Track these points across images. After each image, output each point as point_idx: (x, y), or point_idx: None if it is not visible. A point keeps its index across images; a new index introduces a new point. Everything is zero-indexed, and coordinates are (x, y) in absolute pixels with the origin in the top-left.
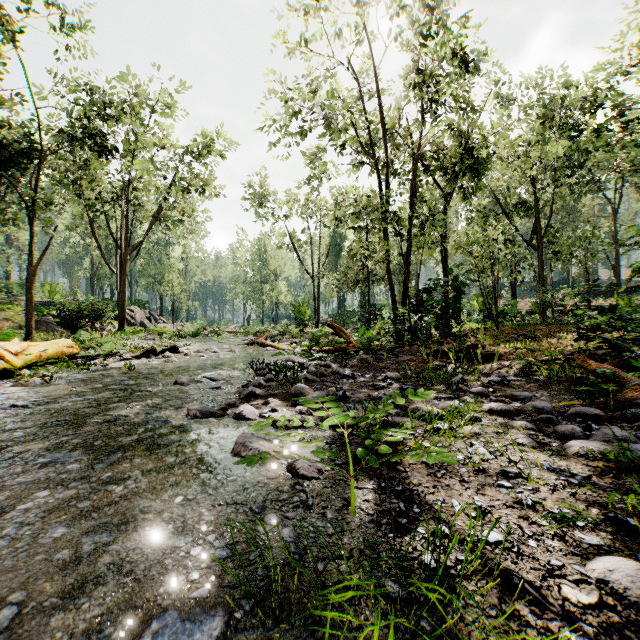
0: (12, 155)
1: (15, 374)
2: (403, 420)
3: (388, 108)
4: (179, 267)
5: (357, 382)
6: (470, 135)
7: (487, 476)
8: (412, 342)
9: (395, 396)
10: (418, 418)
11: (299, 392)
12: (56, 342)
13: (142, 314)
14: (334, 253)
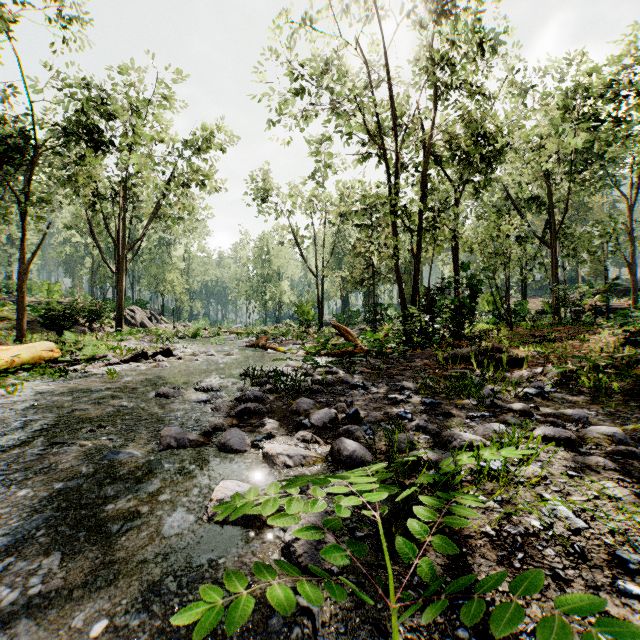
0: (4, 149)
1: None
2: (440, 456)
3: (396, 98)
4: (181, 267)
5: (369, 394)
6: (483, 125)
7: (593, 567)
8: (423, 344)
9: (465, 457)
10: (455, 449)
11: (302, 409)
12: (34, 345)
13: (143, 314)
14: (338, 252)
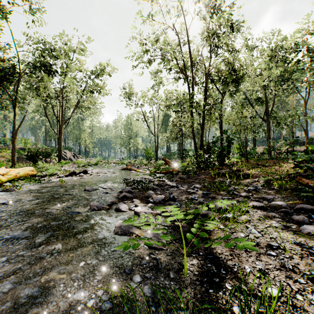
0: (5, 75)
1: (2, 185)
2: (207, 212)
3: (192, 51)
4: (88, 131)
5: (179, 189)
6: (234, 64)
7: (260, 248)
8: (205, 168)
9: (210, 203)
10: (214, 210)
11: (149, 195)
12: (25, 168)
13: (70, 154)
14: (165, 124)
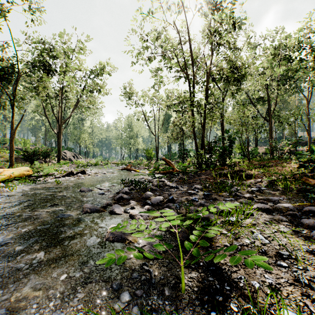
0: (3, 74)
1: None
2: (208, 215)
3: (193, 49)
4: (89, 131)
5: (179, 190)
6: (235, 62)
7: (268, 257)
8: (206, 168)
9: (211, 207)
10: (216, 213)
11: (147, 196)
12: (20, 168)
13: (70, 154)
14: (165, 124)
